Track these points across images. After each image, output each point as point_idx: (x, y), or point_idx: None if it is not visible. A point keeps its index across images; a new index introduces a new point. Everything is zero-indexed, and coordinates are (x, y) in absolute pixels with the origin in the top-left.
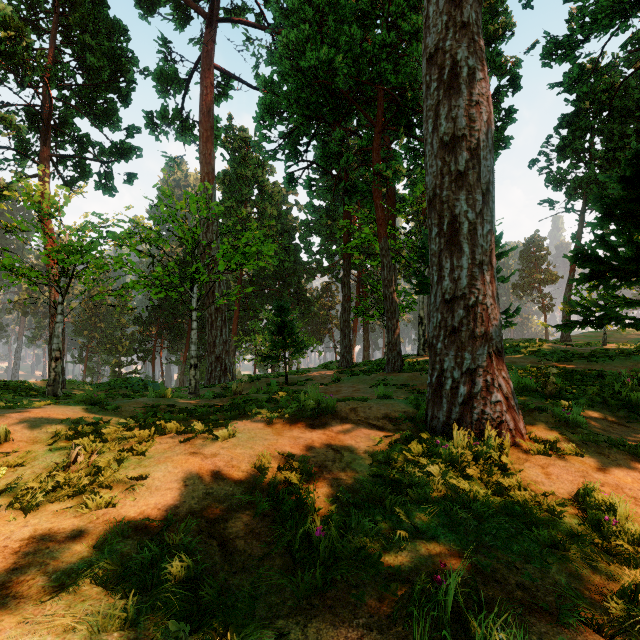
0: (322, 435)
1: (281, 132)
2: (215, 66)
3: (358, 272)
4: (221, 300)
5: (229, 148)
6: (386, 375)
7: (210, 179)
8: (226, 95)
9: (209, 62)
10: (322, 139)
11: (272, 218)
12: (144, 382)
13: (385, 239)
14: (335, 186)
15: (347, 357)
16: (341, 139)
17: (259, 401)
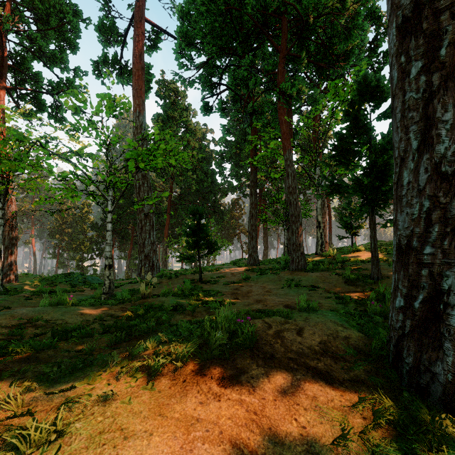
0: (237, 408)
1: (198, 64)
2: (146, 19)
3: (259, 190)
4: (138, 204)
5: (162, 96)
6: (294, 275)
7: (141, 109)
8: (156, 46)
9: (140, 15)
10: (232, 74)
11: (194, 149)
12: (83, 276)
13: (289, 151)
14: (244, 108)
15: (254, 256)
16: (249, 65)
17: (164, 309)
